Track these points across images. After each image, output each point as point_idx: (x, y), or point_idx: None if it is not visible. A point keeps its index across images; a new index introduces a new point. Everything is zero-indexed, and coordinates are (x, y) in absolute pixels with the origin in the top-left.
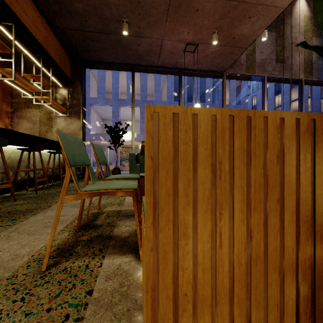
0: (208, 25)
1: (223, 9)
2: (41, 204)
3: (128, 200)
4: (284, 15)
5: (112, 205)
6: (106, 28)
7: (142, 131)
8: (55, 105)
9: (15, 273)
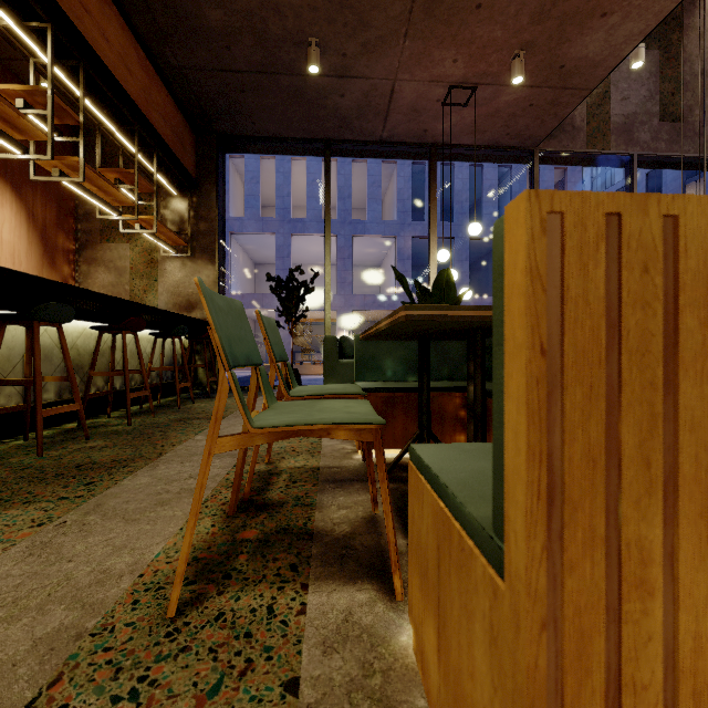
0: (502, 40)
1: None
2: (141, 448)
3: (330, 442)
4: (681, 9)
5: (296, 455)
6: (272, 60)
7: (340, 289)
8: (164, 234)
9: (109, 619)
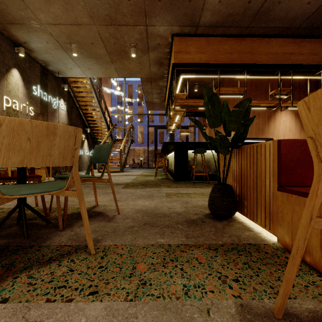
0: None
1: None
2: None
3: None
4: None
5: None
6: None
7: None
8: None
9: None
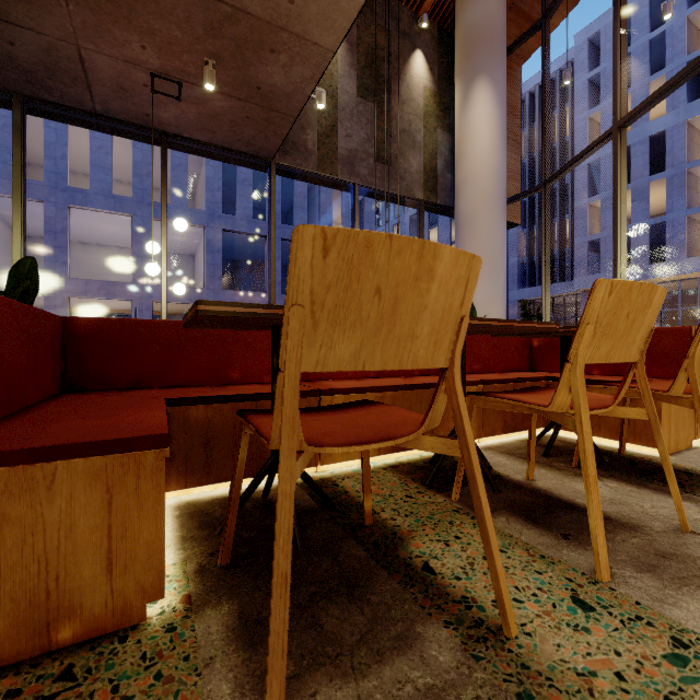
0: (186, 42)
1: (206, 14)
2: None
3: None
4: (390, 76)
5: None
6: None
7: (136, 277)
8: None
9: None
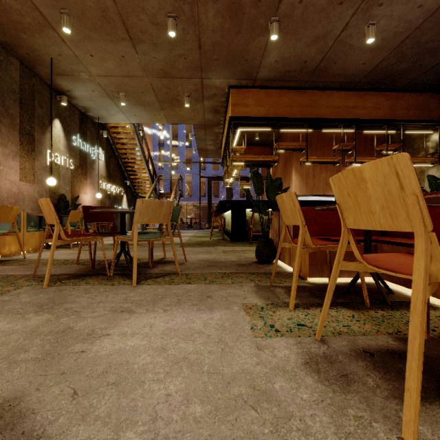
0: None
1: None
2: None
3: None
4: None
5: None
6: None
7: None
8: (416, 160)
9: None
